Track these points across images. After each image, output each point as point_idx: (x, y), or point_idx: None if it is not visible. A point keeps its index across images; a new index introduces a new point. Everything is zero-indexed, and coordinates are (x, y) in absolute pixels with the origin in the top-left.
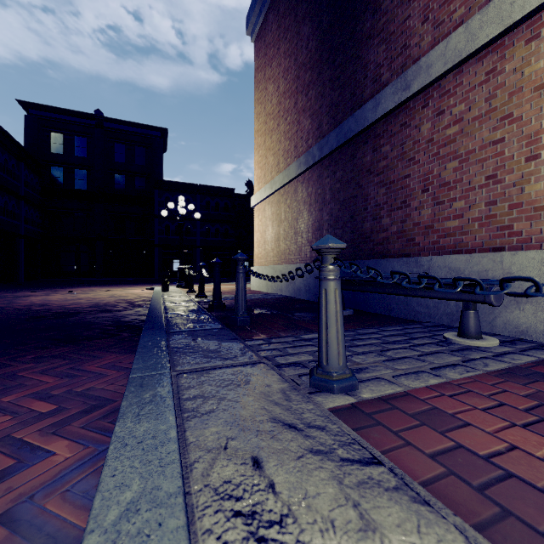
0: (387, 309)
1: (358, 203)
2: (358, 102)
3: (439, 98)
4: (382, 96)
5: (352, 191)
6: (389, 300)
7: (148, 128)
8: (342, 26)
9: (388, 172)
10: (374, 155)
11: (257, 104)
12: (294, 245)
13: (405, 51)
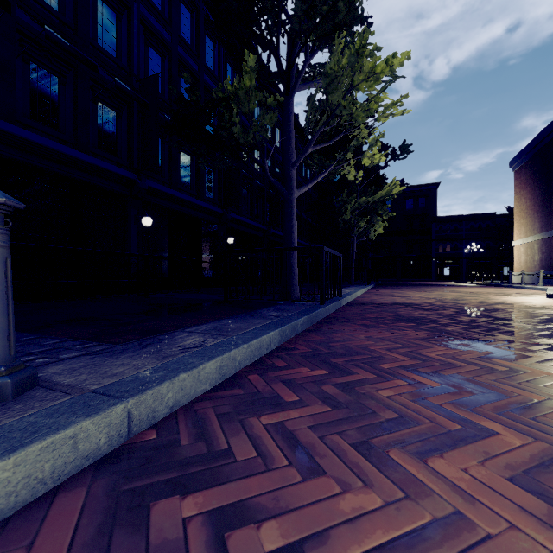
0: None
1: (551, 255)
2: (551, 227)
3: None
4: None
5: (550, 251)
6: None
7: (427, 185)
8: (548, 202)
9: None
10: None
11: (515, 201)
12: (533, 265)
13: None
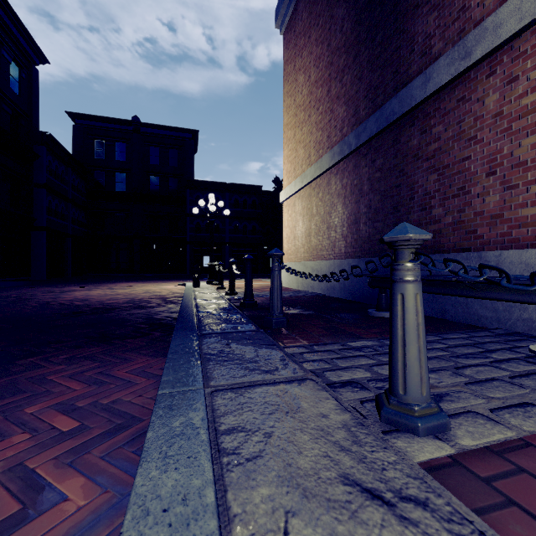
0: (440, 312)
1: (402, 193)
2: (402, 81)
3: (511, 62)
4: (434, 69)
5: (395, 180)
6: (443, 301)
7: (180, 131)
8: (383, 0)
9: (441, 155)
10: (422, 137)
11: (286, 98)
12: (327, 240)
13: (464, 14)
